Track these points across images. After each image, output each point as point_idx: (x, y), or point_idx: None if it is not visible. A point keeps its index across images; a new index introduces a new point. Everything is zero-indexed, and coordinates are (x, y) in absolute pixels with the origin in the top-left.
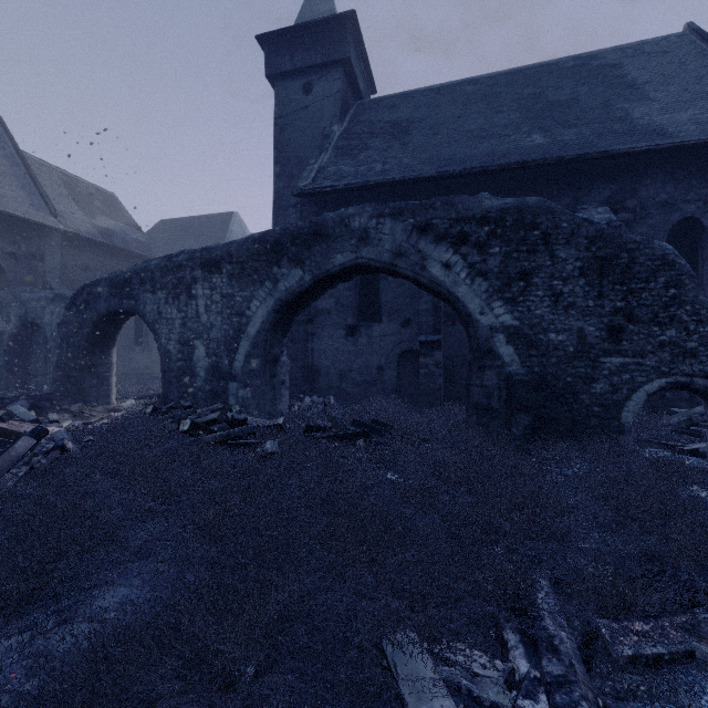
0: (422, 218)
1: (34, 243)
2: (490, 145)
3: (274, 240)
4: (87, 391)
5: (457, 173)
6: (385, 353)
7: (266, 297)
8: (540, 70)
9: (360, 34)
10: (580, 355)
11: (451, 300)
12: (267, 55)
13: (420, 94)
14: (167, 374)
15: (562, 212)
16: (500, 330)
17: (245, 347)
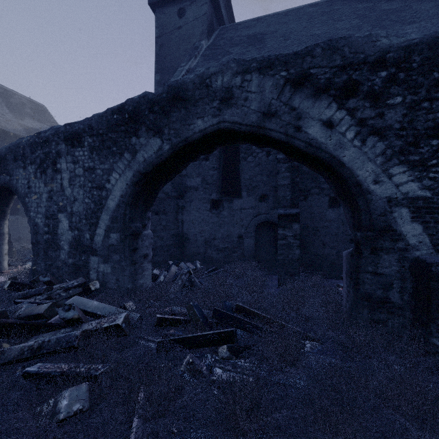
0: (296, 69)
1: None
2: None
3: (132, 109)
4: None
5: None
6: (244, 224)
7: (124, 168)
8: None
9: None
10: None
11: (334, 166)
12: None
13: (271, 17)
14: (35, 246)
15: None
16: (403, 202)
17: (104, 221)
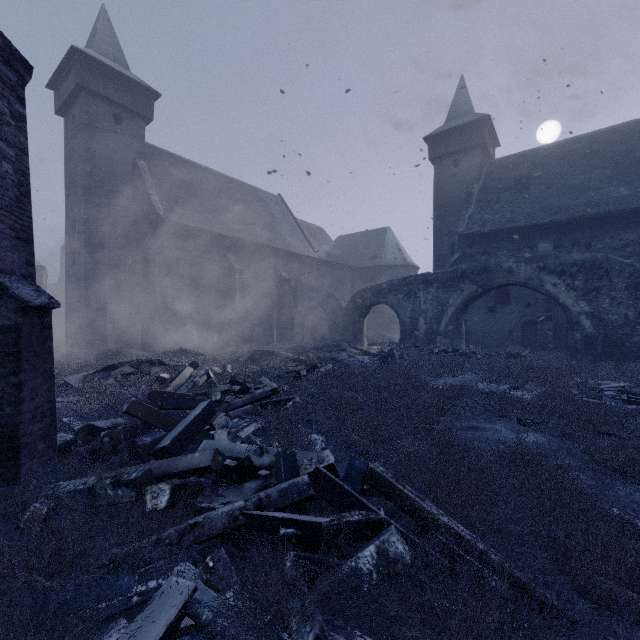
0: (541, 263)
1: (309, 267)
2: (587, 197)
3: (462, 272)
4: (358, 339)
5: (562, 220)
6: (513, 322)
7: (457, 297)
8: (633, 127)
9: (491, 123)
10: (625, 325)
11: (557, 300)
12: (429, 147)
13: (536, 153)
14: (404, 332)
15: (615, 262)
16: (582, 313)
17: (445, 320)
